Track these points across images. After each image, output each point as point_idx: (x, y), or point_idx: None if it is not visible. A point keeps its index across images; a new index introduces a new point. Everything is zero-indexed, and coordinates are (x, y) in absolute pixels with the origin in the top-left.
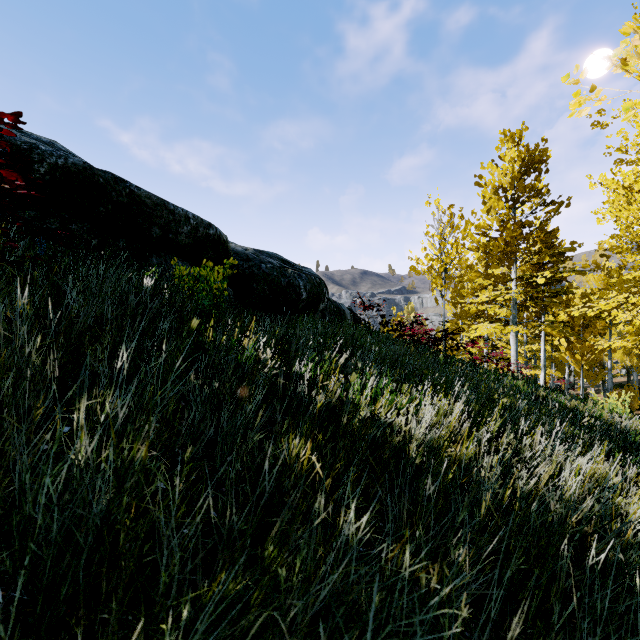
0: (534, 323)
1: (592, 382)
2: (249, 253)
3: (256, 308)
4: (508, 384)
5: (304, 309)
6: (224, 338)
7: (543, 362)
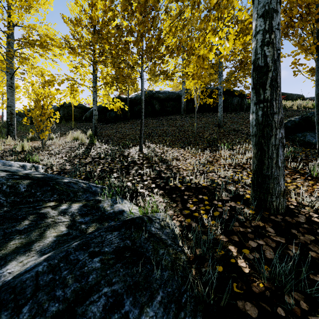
0: None
1: None
2: (311, 98)
3: None
4: None
5: None
6: None
7: None
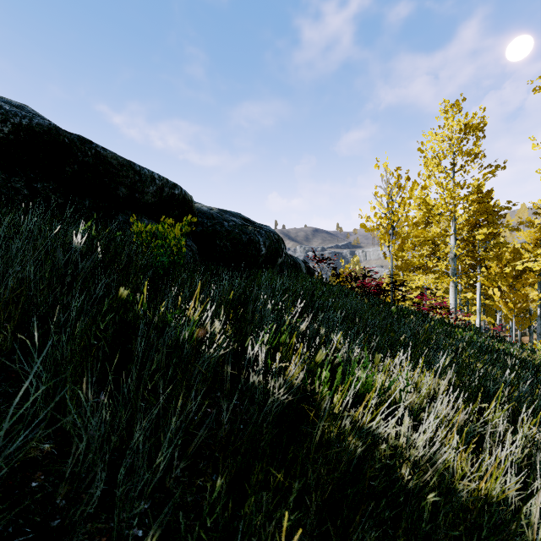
0: (472, 275)
1: (521, 327)
2: (214, 212)
3: (219, 263)
4: (458, 335)
5: (263, 263)
6: (162, 308)
7: (478, 310)
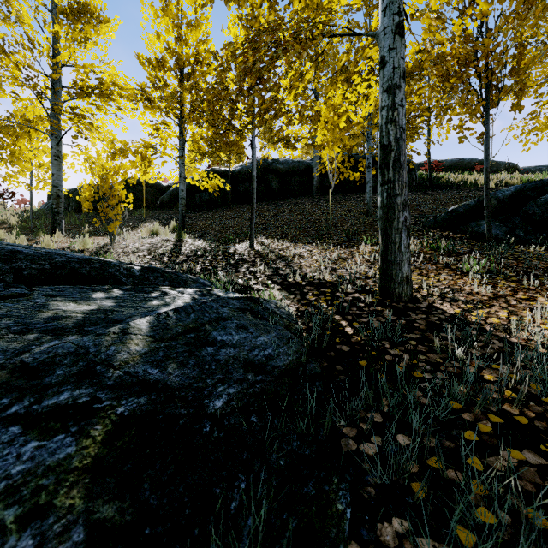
0: None
1: None
2: (530, 168)
3: None
4: None
5: None
6: None
7: None
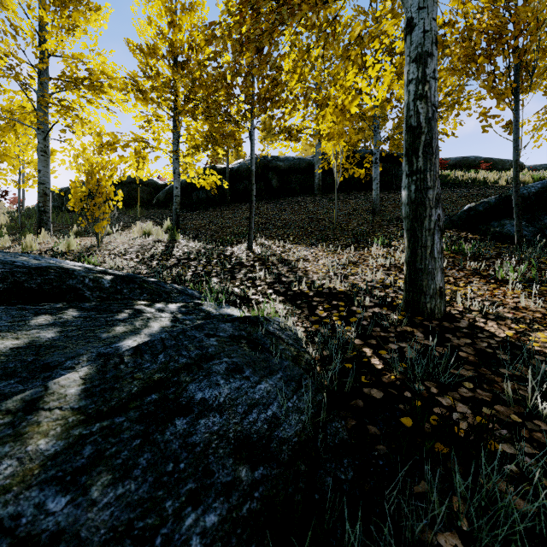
0: None
1: None
2: (536, 166)
3: None
4: None
5: None
6: None
7: None
